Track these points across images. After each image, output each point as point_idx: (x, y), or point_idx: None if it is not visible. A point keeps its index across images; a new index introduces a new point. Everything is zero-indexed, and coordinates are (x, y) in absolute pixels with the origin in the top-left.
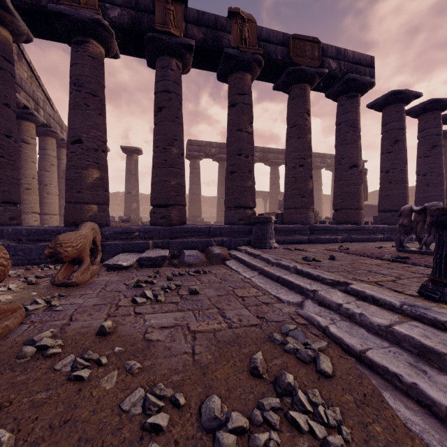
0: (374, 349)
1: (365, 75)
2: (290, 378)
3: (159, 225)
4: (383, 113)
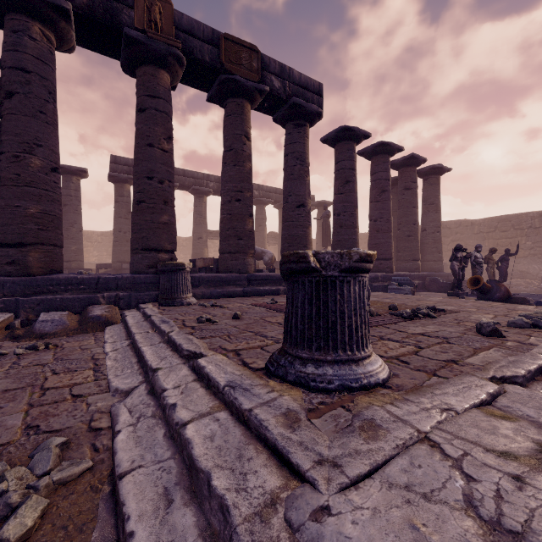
0: (144, 467)
1: (313, 102)
2: None
3: (5, 275)
4: (336, 150)
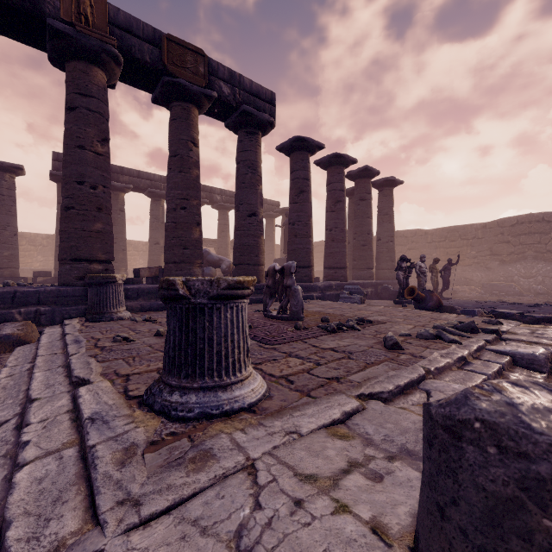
0: None
1: (265, 111)
2: None
3: None
4: (291, 159)
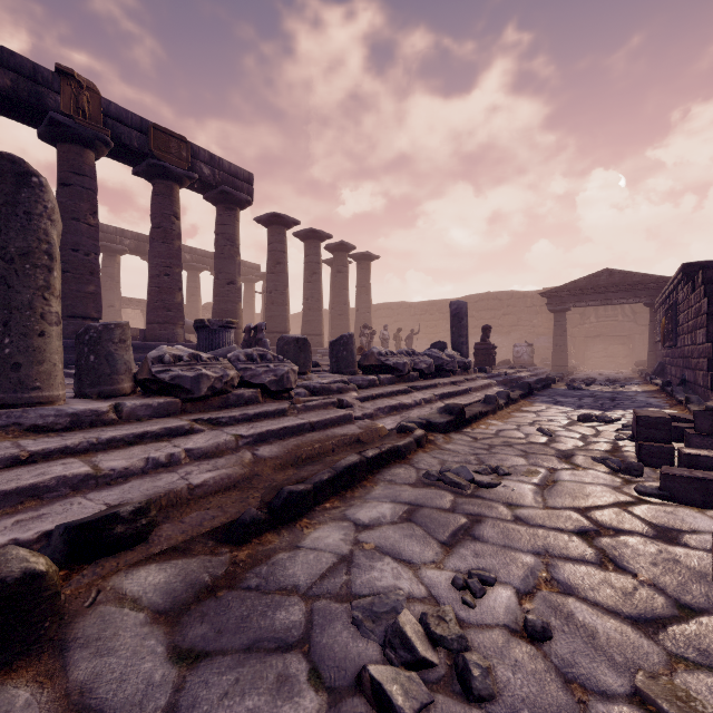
0: None
1: (243, 190)
2: None
3: None
4: (269, 232)
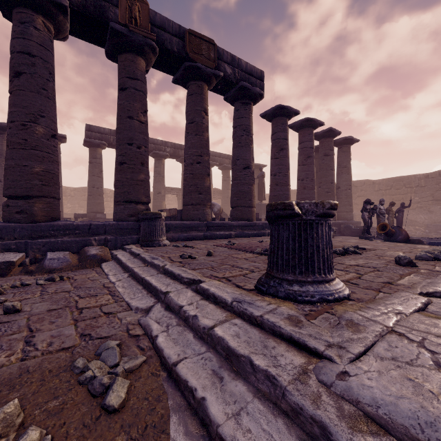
0: (189, 358)
1: (256, 86)
2: (26, 440)
3: (15, 222)
4: (272, 123)
